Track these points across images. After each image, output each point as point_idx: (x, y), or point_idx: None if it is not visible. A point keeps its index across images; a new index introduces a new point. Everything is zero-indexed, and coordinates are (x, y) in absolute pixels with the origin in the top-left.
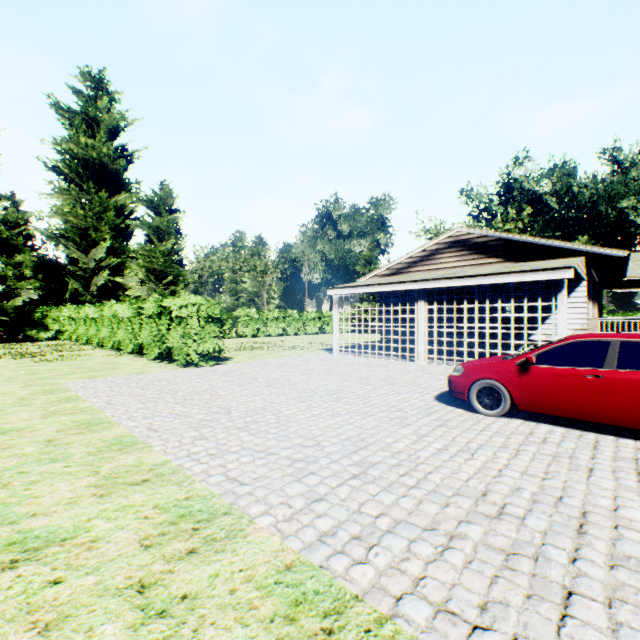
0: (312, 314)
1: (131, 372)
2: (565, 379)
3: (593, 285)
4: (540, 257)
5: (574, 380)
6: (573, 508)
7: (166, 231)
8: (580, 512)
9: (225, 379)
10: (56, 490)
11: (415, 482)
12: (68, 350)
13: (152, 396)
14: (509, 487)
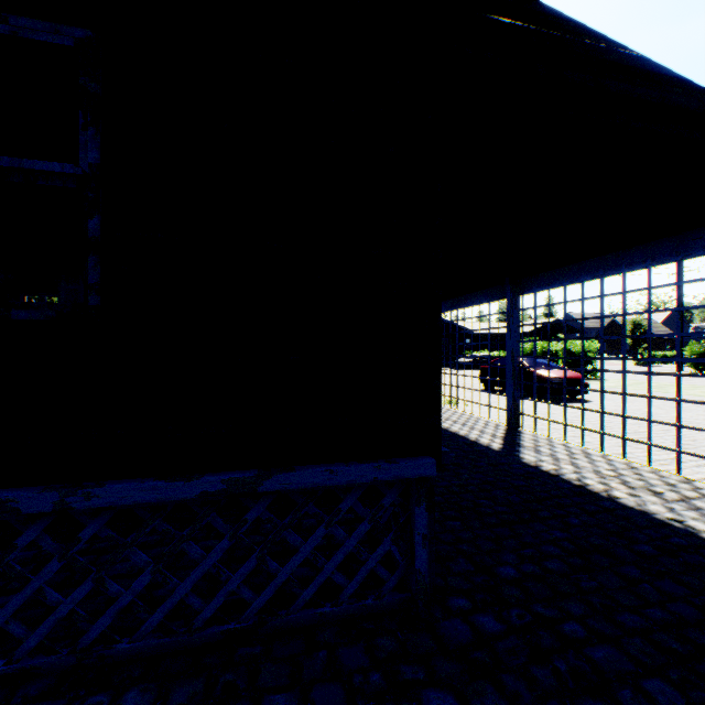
0: None
1: None
2: None
3: None
4: None
5: None
6: None
7: None
8: None
9: None
10: None
11: None
12: None
13: None
14: None
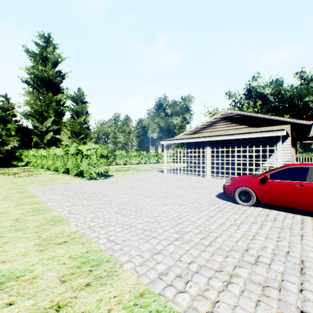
0: (153, 153)
1: (62, 182)
2: (285, 187)
3: (293, 139)
4: (267, 125)
5: (290, 187)
6: (296, 258)
7: (81, 112)
8: (300, 261)
9: (109, 186)
10: (17, 247)
11: (209, 243)
12: (32, 171)
13: (72, 195)
14: (259, 246)
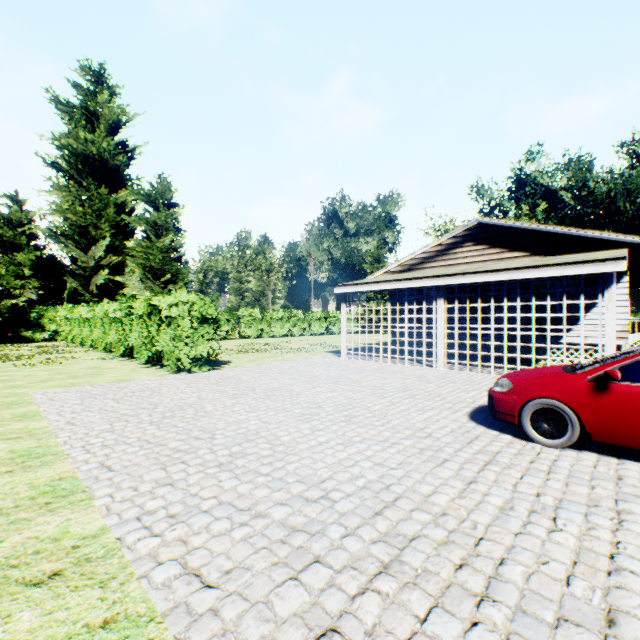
0: (318, 314)
1: (114, 379)
2: None
3: None
4: (573, 250)
5: None
6: None
7: (164, 226)
8: None
9: (217, 389)
10: None
11: (484, 585)
12: (59, 352)
13: (125, 412)
14: None
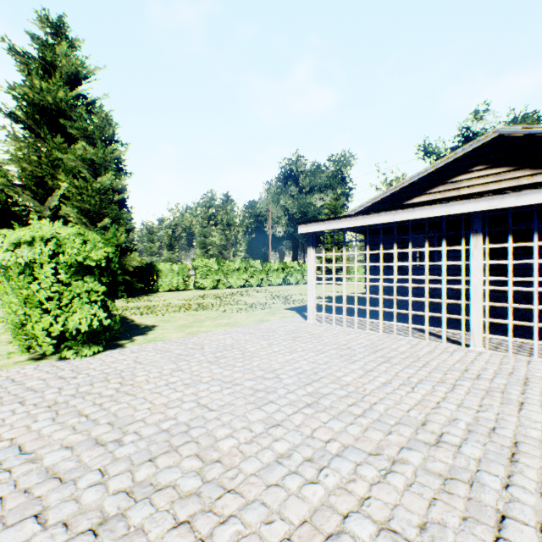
0: (275, 265)
1: None
2: None
3: None
4: None
5: None
6: None
7: (103, 165)
8: None
9: (32, 436)
10: None
11: None
12: None
13: None
14: None
